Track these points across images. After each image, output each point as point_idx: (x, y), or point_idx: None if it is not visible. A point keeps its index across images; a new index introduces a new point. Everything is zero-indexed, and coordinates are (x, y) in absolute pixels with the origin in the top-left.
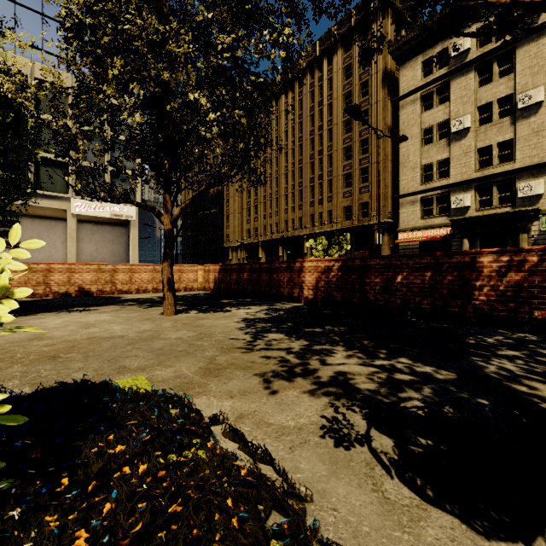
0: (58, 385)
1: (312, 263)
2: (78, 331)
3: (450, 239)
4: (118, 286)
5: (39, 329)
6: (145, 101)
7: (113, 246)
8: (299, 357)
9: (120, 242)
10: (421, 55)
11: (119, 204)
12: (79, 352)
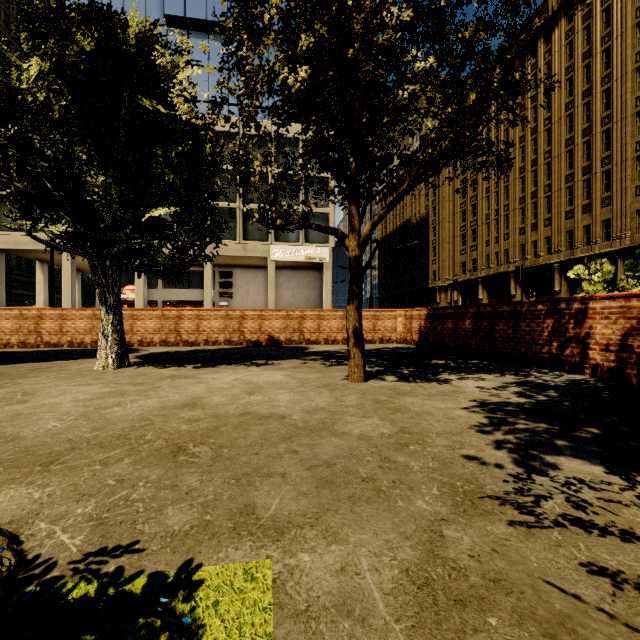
0: (124, 542)
1: (613, 301)
2: (238, 398)
3: None
4: (305, 335)
5: (204, 389)
6: (320, 67)
7: (308, 292)
8: None
9: (314, 287)
10: None
11: (313, 246)
12: (213, 445)
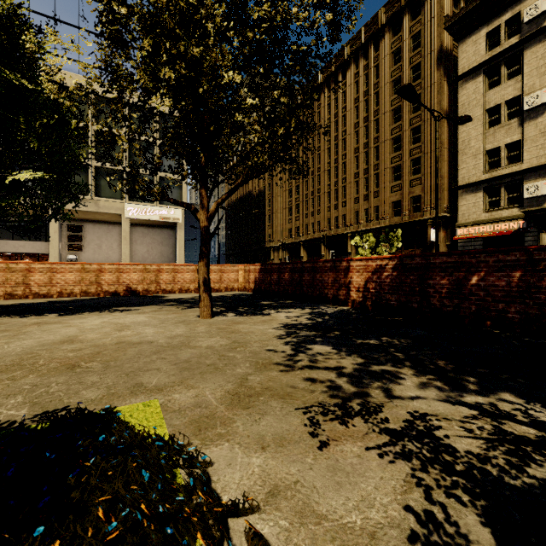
0: (59, 407)
1: (361, 261)
2: (110, 334)
3: (522, 233)
4: (162, 285)
5: (76, 330)
6: (178, 88)
7: (162, 248)
8: (354, 382)
9: (168, 244)
10: (484, 25)
11: (167, 207)
12: (101, 361)
